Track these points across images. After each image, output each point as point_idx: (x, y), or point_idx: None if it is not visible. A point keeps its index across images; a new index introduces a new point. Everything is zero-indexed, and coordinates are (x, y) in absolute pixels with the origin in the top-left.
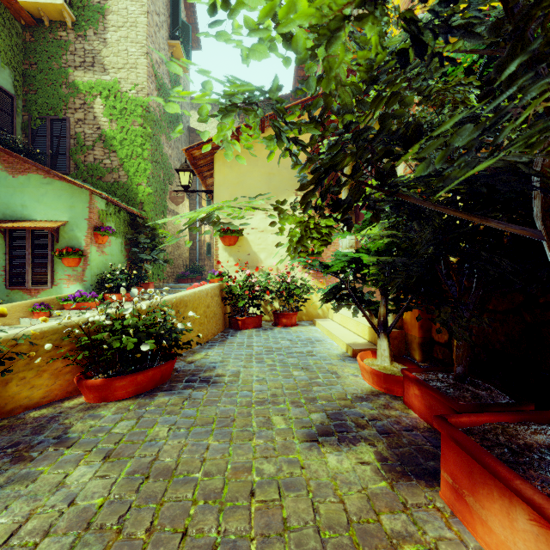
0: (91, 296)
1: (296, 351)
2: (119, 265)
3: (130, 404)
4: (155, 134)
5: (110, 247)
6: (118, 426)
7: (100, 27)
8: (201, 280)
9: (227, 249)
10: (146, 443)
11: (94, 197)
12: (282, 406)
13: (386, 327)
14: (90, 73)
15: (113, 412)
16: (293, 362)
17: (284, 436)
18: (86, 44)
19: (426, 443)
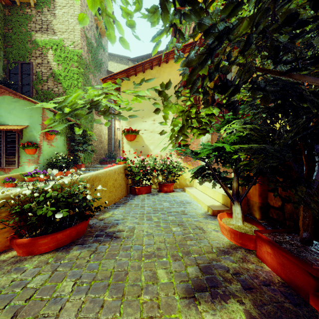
0: (43, 173)
1: (173, 210)
2: (61, 153)
3: (49, 257)
4: (85, 73)
5: (56, 142)
6: (34, 280)
7: (52, 6)
8: (115, 162)
9: (129, 143)
10: (52, 299)
11: (46, 110)
12: (164, 260)
13: (238, 197)
14: (45, 35)
15: (34, 266)
16: (172, 219)
17: (167, 292)
18: (43, 17)
19: (285, 300)
